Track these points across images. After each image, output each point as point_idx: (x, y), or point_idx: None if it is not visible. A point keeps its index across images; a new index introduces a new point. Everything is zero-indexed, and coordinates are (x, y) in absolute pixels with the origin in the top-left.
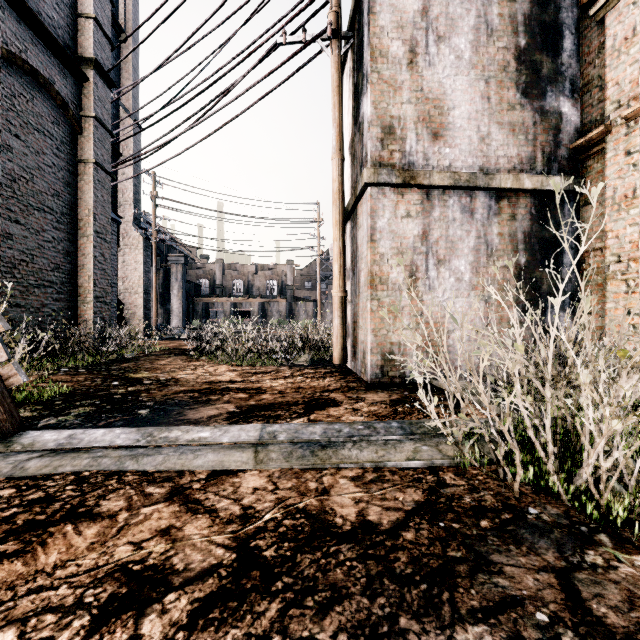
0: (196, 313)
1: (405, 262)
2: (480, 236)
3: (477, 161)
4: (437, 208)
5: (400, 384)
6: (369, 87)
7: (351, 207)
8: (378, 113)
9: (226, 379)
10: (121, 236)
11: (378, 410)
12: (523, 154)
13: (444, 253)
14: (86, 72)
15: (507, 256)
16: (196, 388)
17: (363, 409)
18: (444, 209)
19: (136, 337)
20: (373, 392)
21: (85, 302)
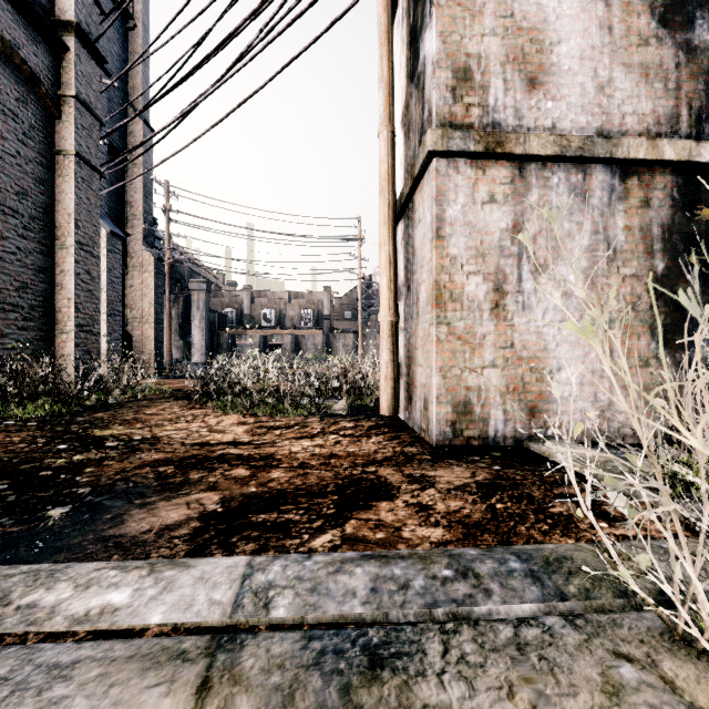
0: (221, 347)
1: (487, 269)
2: (598, 231)
3: (593, 120)
4: (534, 189)
5: (481, 449)
6: (434, 11)
7: (405, 197)
8: (448, 49)
9: (228, 438)
10: (129, 256)
11: (463, 509)
12: (661, 110)
13: (545, 255)
14: (65, 40)
15: (637, 260)
16: (177, 456)
17: (437, 506)
18: (545, 191)
19: (126, 376)
20: (445, 465)
21: (64, 331)
